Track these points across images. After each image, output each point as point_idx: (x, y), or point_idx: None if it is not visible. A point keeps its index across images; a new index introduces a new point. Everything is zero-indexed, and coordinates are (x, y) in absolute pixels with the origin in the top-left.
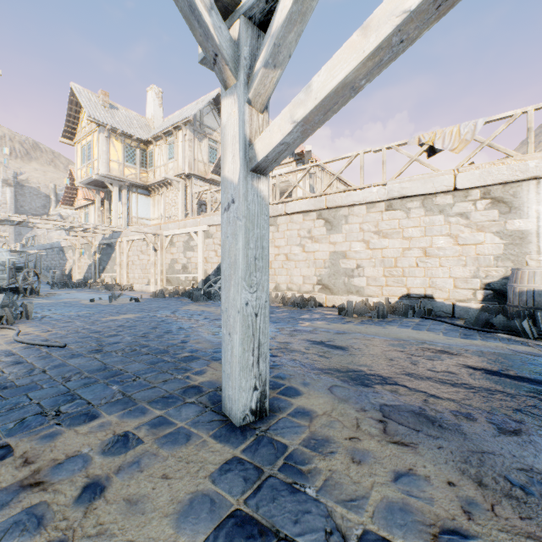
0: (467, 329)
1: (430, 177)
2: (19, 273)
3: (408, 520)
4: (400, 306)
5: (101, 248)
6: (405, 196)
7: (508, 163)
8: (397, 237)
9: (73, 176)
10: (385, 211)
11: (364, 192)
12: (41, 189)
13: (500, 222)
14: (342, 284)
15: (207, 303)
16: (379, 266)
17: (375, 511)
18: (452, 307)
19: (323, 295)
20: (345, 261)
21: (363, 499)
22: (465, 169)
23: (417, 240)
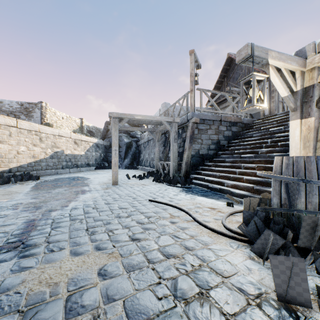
0: None
1: None
2: None
3: None
4: None
5: None
6: None
7: None
8: None
9: None
10: None
11: None
12: None
13: None
14: None
15: None
16: None
17: None
18: None
19: None
20: None
21: None
22: None
23: None
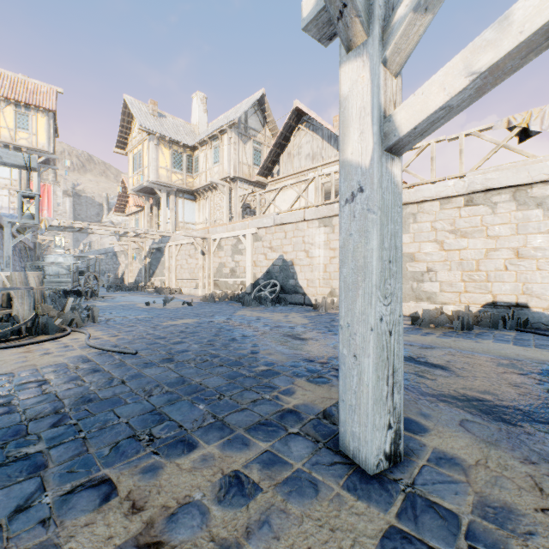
0: None
1: (524, 165)
2: (81, 277)
3: None
4: (486, 316)
5: (151, 253)
6: (490, 189)
7: None
8: (479, 236)
9: (124, 184)
10: (464, 206)
11: (437, 186)
12: (95, 198)
13: None
14: (409, 290)
15: (259, 308)
16: (456, 269)
17: None
18: None
19: None
20: (412, 264)
21: None
22: None
23: (505, 240)
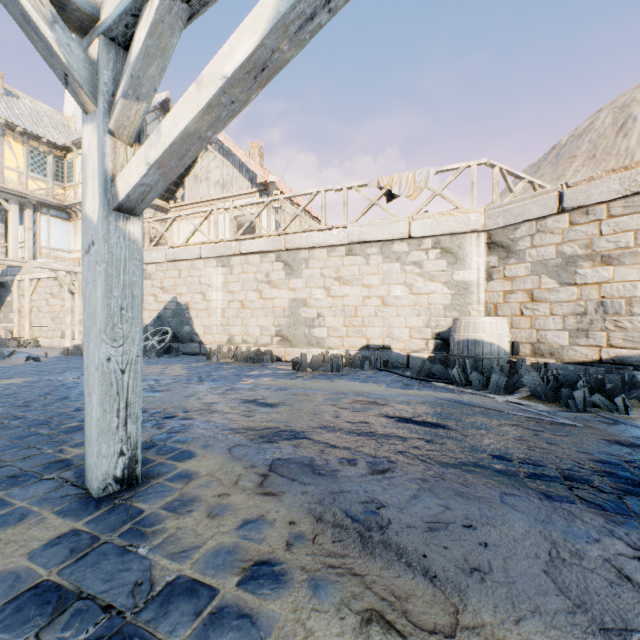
0: (412, 380)
1: (388, 223)
2: None
3: (229, 560)
4: (357, 359)
5: None
6: (364, 241)
7: (455, 215)
8: (357, 284)
9: None
10: (346, 256)
11: (325, 234)
12: None
13: (449, 272)
14: (303, 336)
15: None
16: (340, 315)
17: (201, 557)
18: (407, 358)
19: (282, 347)
20: (305, 309)
21: (196, 549)
22: (419, 217)
23: (376, 289)
